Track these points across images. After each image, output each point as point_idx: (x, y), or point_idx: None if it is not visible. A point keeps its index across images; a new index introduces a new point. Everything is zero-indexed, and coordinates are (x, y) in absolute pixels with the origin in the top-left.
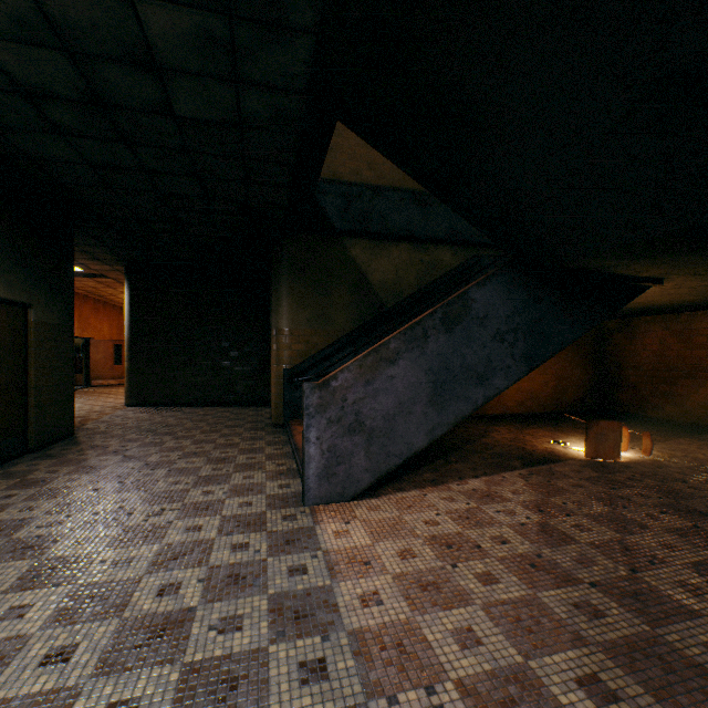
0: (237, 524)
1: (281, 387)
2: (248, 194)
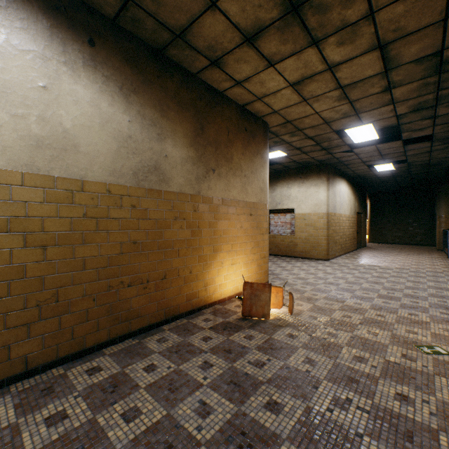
0: (428, 257)
1: (440, 236)
2: (427, 177)
